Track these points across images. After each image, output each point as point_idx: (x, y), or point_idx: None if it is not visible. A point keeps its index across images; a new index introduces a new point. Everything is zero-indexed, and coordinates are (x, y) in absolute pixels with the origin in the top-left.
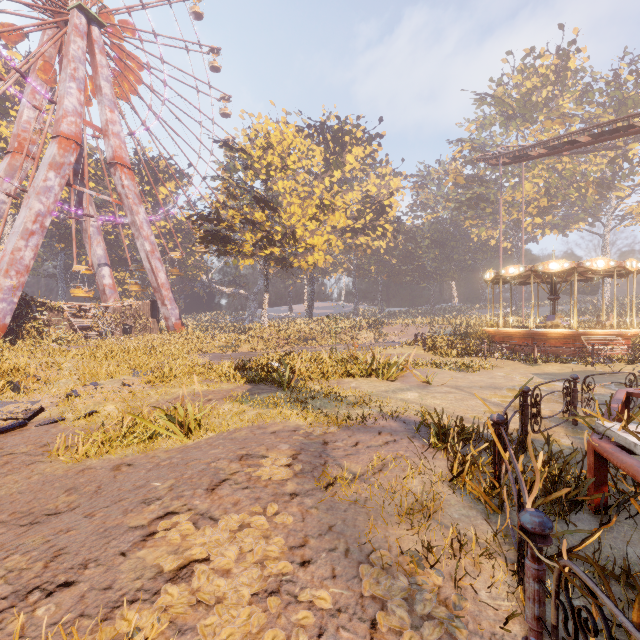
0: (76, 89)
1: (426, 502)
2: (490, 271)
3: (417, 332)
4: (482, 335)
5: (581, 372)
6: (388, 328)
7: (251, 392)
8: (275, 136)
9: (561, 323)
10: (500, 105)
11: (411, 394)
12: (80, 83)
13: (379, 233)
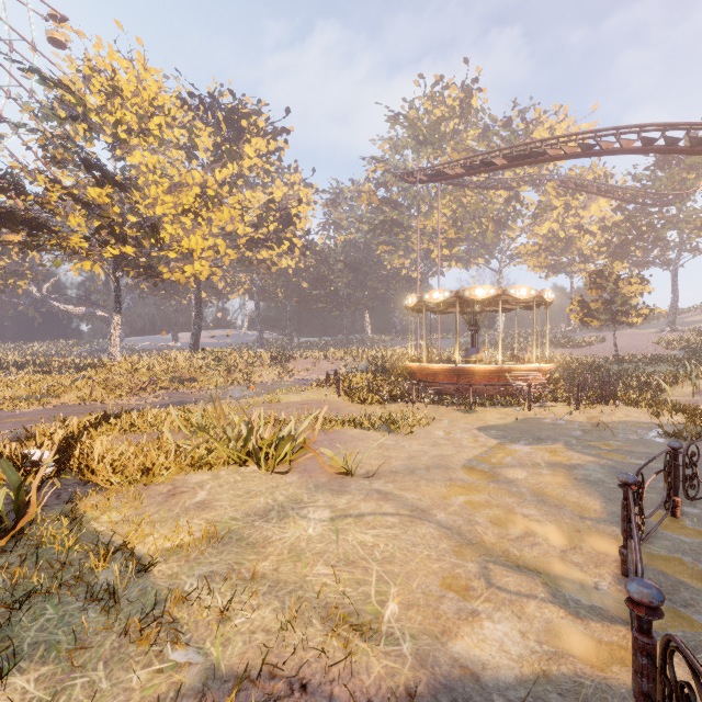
0: None
1: None
2: (412, 296)
3: (329, 366)
4: (402, 371)
5: (525, 421)
6: (296, 362)
7: None
8: (127, 80)
9: (485, 357)
10: (412, 128)
11: (316, 516)
12: None
13: (286, 248)
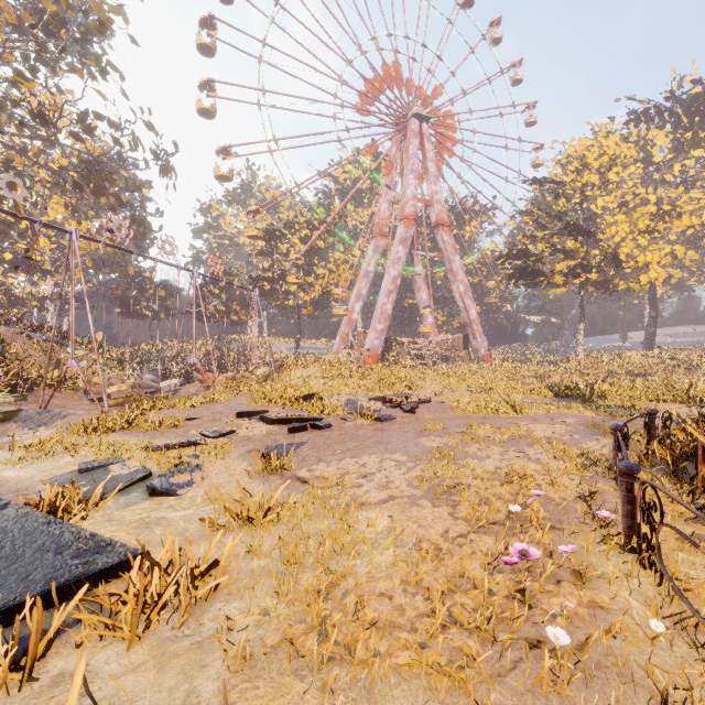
0: (413, 179)
1: None
2: None
3: None
4: None
5: None
6: None
7: (557, 401)
8: (591, 154)
9: None
10: None
11: None
12: (415, 173)
13: None
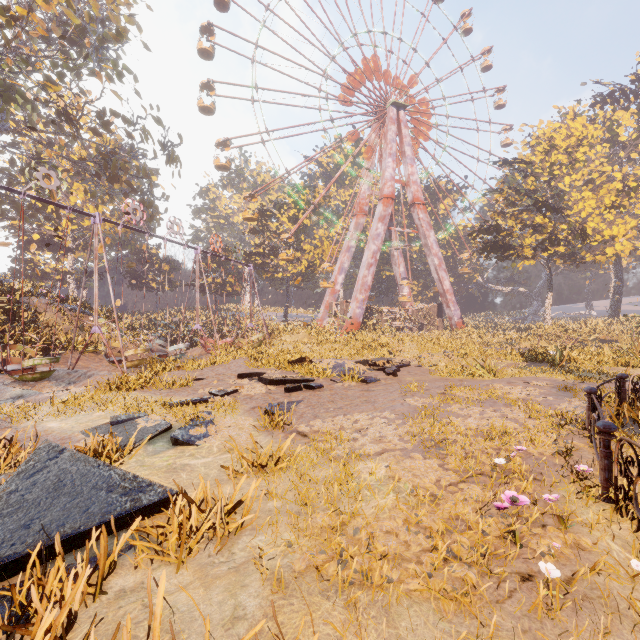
0: (391, 162)
1: None
2: None
3: None
4: None
5: None
6: None
7: (528, 366)
8: (559, 135)
9: None
10: None
11: None
12: (393, 156)
13: None
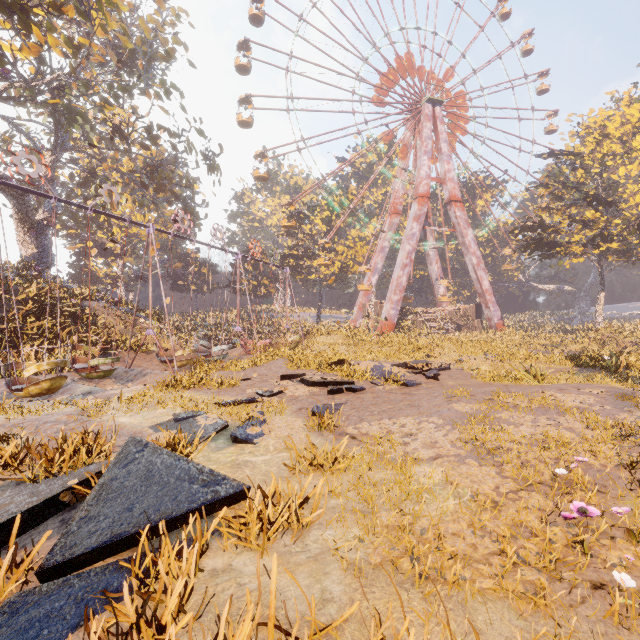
0: (427, 160)
1: None
2: None
3: None
4: None
5: None
6: None
7: (580, 371)
8: (612, 123)
9: None
10: None
11: None
12: (429, 154)
13: None
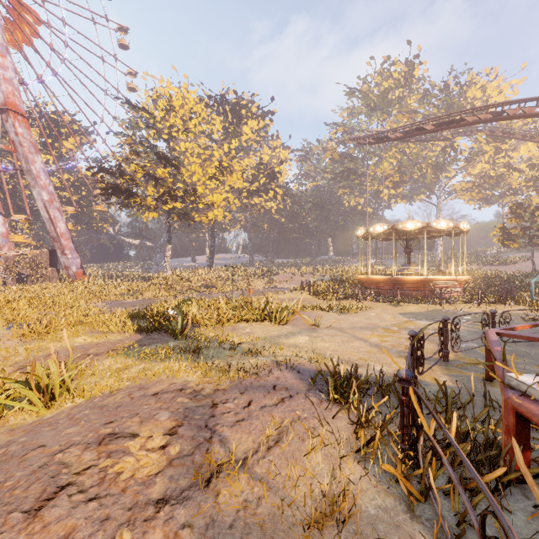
0: None
1: (334, 491)
2: (361, 228)
3: (302, 279)
4: (354, 281)
5: (434, 311)
6: (278, 276)
7: (141, 343)
8: (177, 100)
9: (414, 271)
10: (365, 99)
11: (302, 338)
12: None
13: (271, 195)
